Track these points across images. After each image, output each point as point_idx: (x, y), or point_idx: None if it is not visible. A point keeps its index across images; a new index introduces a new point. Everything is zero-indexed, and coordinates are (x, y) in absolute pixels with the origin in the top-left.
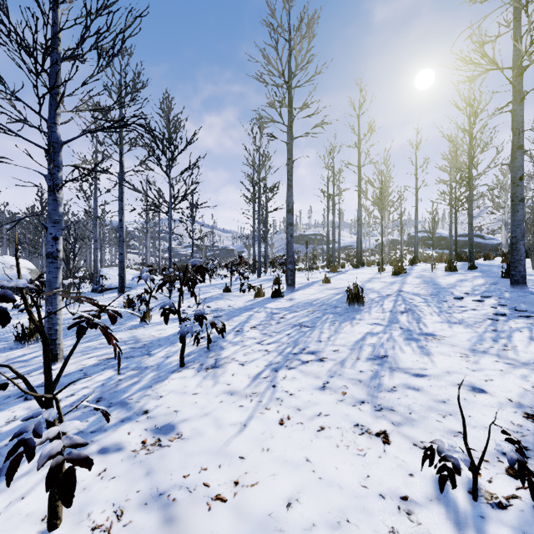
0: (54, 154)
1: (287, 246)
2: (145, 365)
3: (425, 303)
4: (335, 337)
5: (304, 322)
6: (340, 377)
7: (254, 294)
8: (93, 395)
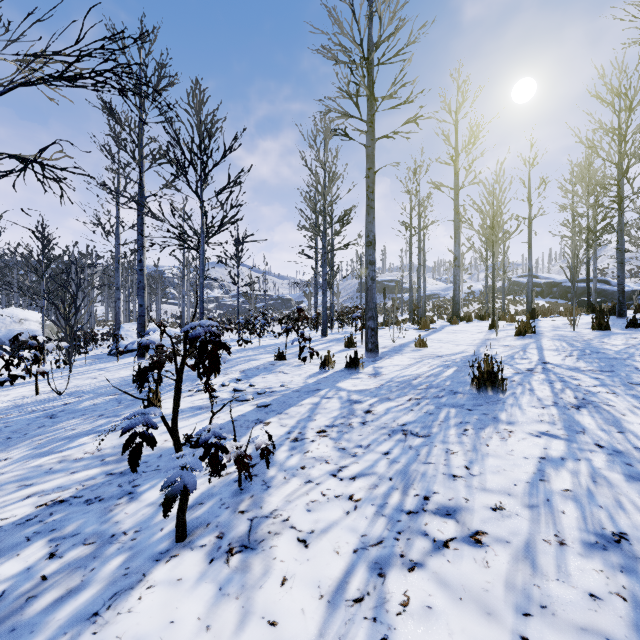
0: None
1: (366, 294)
2: (113, 527)
3: (603, 387)
4: (479, 466)
5: (409, 424)
6: (547, 618)
7: (318, 364)
8: None
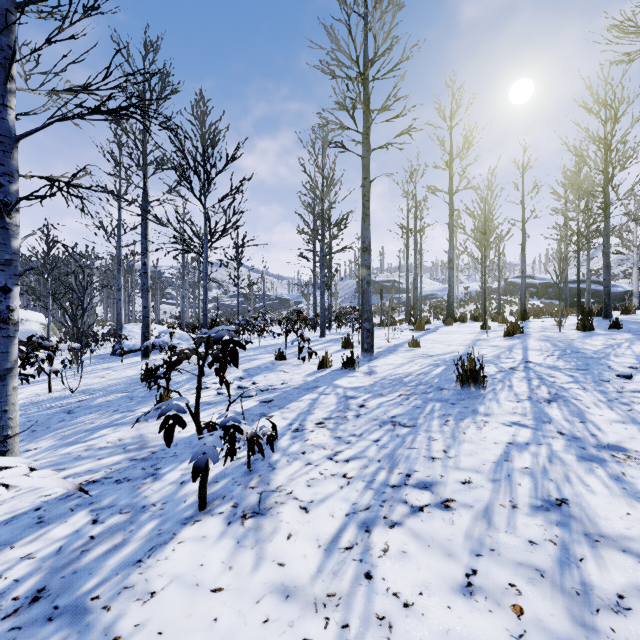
0: (3, 155)
1: (362, 297)
2: (143, 500)
3: (576, 384)
4: (455, 450)
5: (398, 416)
6: (494, 557)
7: (317, 363)
8: (32, 582)
